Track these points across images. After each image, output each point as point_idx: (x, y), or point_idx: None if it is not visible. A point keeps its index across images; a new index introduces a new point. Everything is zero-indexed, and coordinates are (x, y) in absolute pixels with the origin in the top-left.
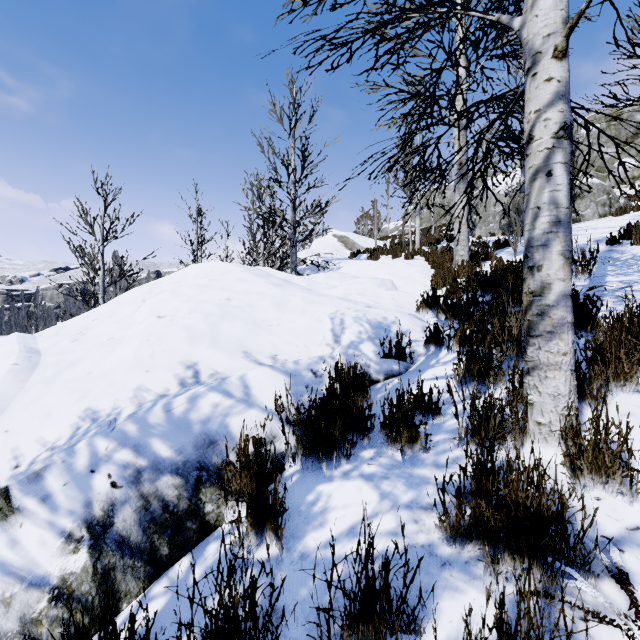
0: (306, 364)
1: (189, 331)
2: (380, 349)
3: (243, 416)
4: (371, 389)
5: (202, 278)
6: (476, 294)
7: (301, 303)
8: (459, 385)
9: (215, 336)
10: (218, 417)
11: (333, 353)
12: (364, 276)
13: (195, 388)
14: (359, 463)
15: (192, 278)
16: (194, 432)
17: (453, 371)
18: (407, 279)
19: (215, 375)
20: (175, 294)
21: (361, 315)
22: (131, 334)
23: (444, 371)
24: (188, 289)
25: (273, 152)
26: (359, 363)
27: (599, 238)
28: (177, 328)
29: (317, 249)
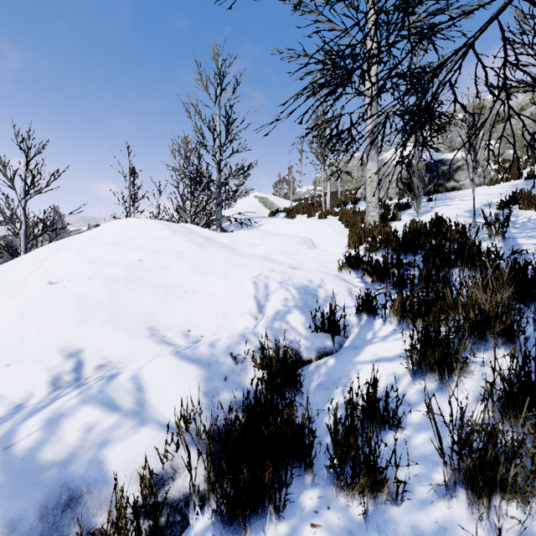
0: (224, 346)
1: (82, 303)
2: (310, 320)
3: (130, 441)
4: (302, 373)
5: (119, 235)
6: (400, 255)
7: (222, 265)
8: (413, 376)
9: (115, 308)
10: (90, 449)
11: (257, 327)
12: (284, 234)
13: (65, 396)
14: (298, 522)
15: (109, 235)
16: (44, 484)
17: (406, 359)
18: (324, 237)
19: (105, 366)
20: (79, 254)
21: (286, 278)
22: (9, 305)
23: (386, 350)
24: (96, 248)
25: (199, 118)
26: (287, 339)
27: (486, 203)
28: (67, 299)
29: (240, 208)
